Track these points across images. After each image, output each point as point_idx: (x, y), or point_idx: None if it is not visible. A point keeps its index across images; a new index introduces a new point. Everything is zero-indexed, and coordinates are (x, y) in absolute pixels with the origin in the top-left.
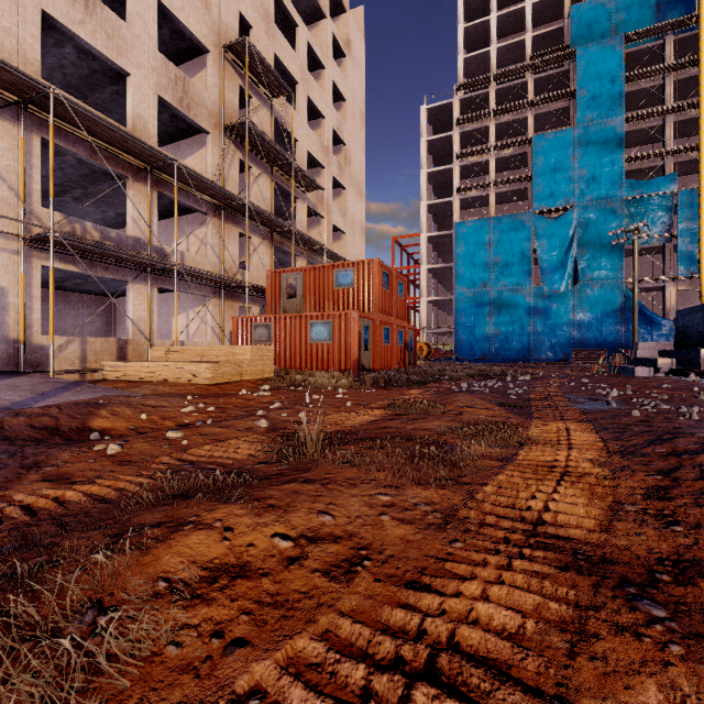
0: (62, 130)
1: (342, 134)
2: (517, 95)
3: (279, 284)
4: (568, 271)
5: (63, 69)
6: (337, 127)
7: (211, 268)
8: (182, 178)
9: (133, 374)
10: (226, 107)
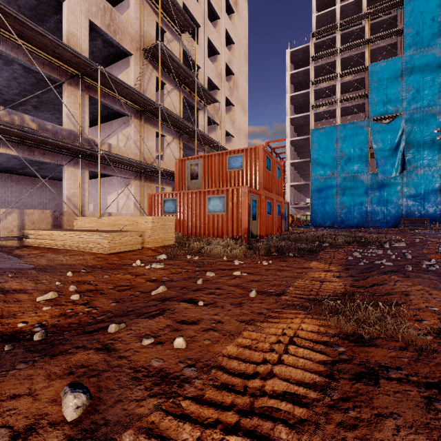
0: (1, 36)
1: (232, 67)
2: (356, 37)
3: (185, 169)
4: (397, 161)
5: (16, 1)
6: (228, 61)
7: (133, 157)
8: (107, 84)
9: (47, 242)
10: (145, 36)
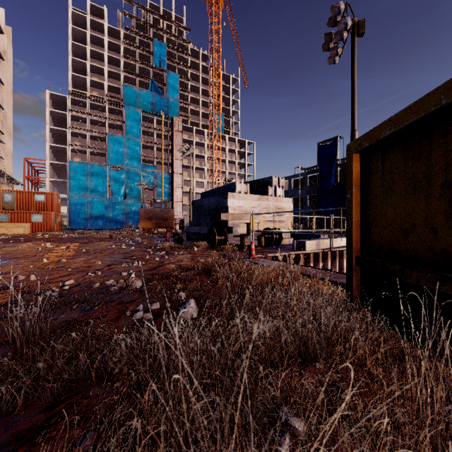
0: None
1: (3, 105)
2: (101, 108)
3: None
4: (122, 193)
5: None
6: (1, 101)
7: None
8: None
9: None
10: None
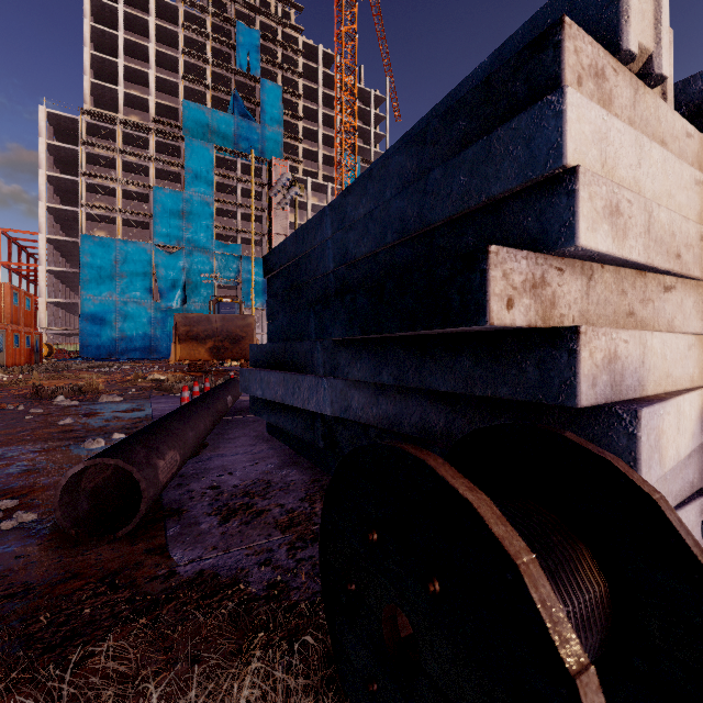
0: None
1: None
2: (142, 143)
3: None
4: (179, 294)
5: None
6: None
7: None
8: None
9: None
10: None
